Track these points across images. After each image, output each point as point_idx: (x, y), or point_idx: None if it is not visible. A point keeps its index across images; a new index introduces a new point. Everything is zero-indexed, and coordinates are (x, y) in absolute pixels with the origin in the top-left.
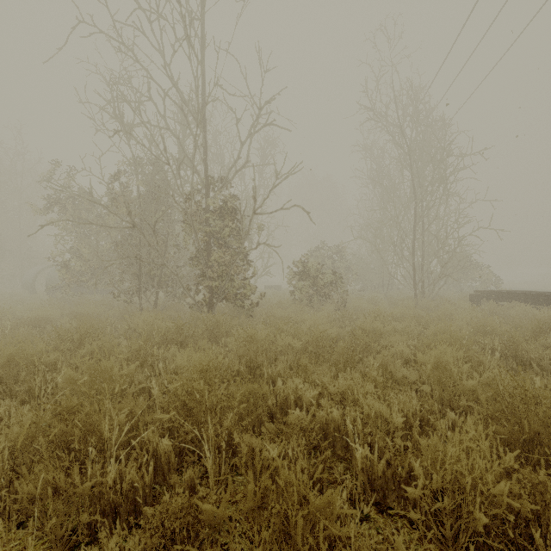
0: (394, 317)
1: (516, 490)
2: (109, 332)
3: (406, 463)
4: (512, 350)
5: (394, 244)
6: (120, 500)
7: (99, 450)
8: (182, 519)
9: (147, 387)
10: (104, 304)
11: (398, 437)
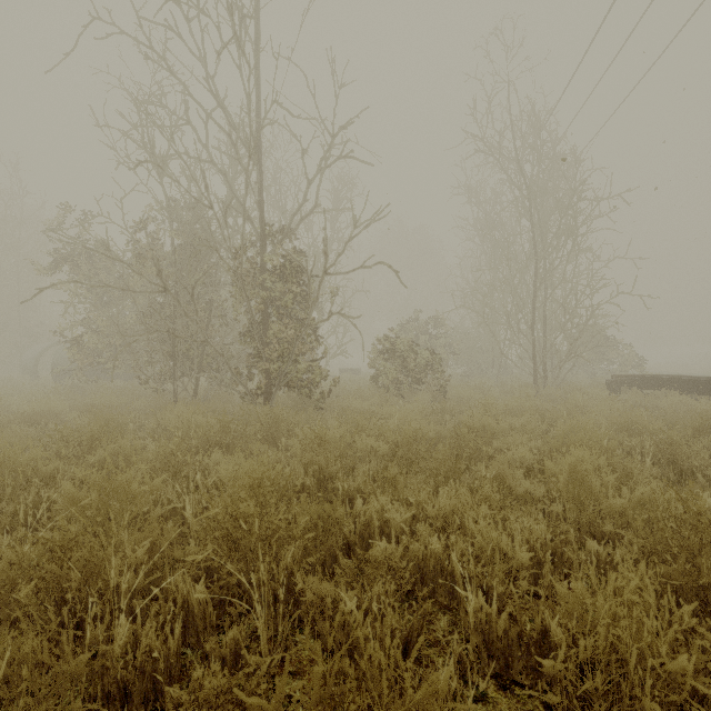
0: (511, 410)
1: (699, 663)
2: (132, 431)
3: (538, 619)
4: (668, 455)
5: (508, 315)
6: (133, 677)
7: (107, 600)
8: (220, 709)
9: (180, 507)
10: (127, 393)
11: (522, 578)
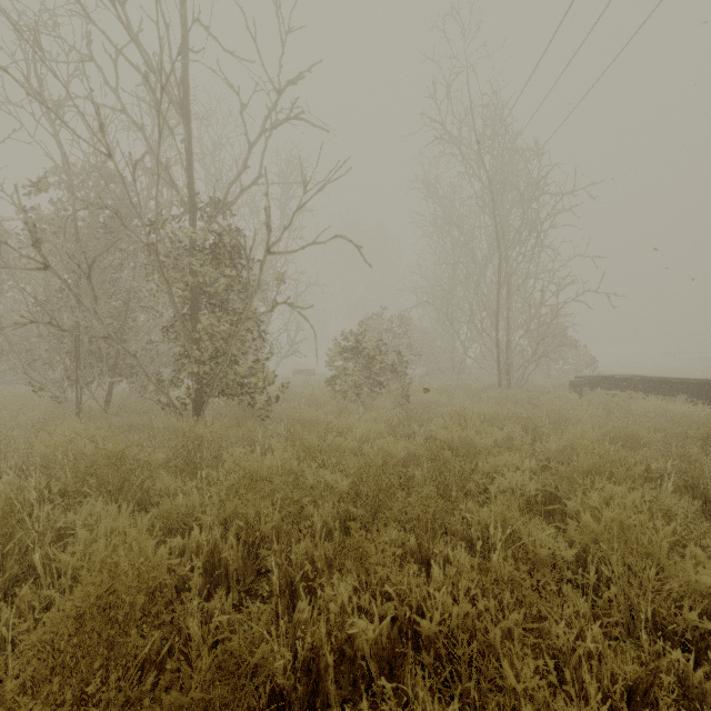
0: (494, 422)
1: None
2: None
3: None
4: (686, 477)
5: (472, 313)
6: None
7: None
8: None
9: None
10: (15, 404)
11: None
